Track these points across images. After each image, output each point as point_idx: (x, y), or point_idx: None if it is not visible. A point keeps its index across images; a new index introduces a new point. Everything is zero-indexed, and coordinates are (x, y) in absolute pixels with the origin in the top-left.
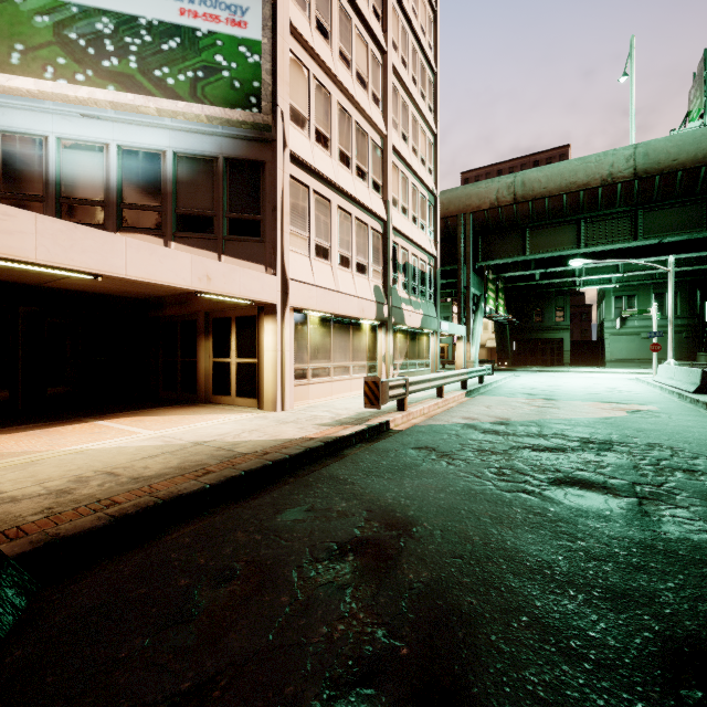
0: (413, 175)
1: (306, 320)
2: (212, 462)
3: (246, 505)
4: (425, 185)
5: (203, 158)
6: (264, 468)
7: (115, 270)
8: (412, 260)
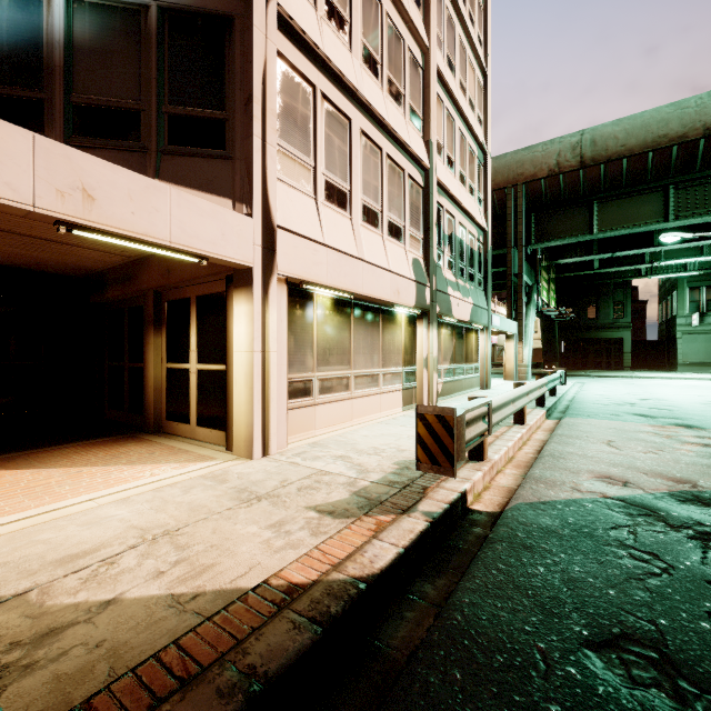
0: (461, 118)
1: (310, 302)
2: None
3: None
4: (475, 135)
5: (121, 6)
6: None
7: None
8: (459, 231)
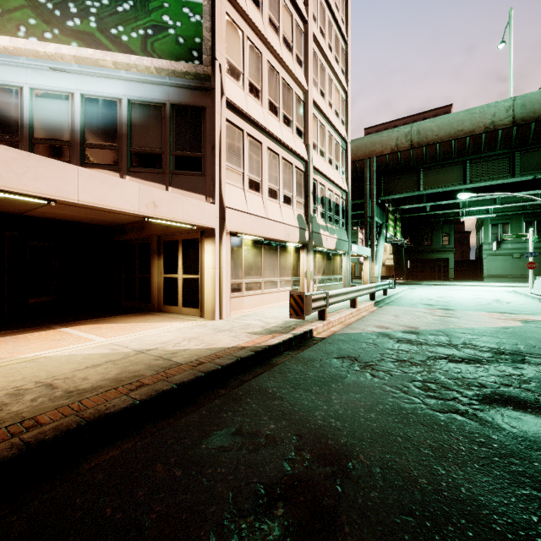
0: (329, 124)
1: (241, 243)
2: (148, 373)
3: (173, 425)
4: (339, 133)
5: (153, 104)
6: (196, 380)
7: (67, 195)
8: (328, 194)
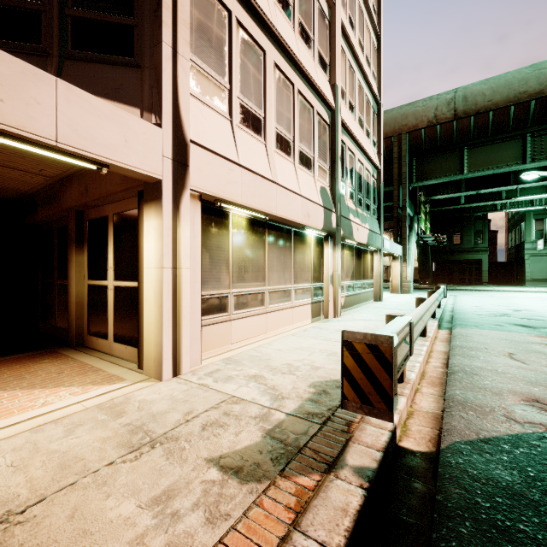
0: (359, 71)
1: (225, 221)
2: None
3: None
4: (371, 87)
5: None
6: None
7: None
8: (358, 167)
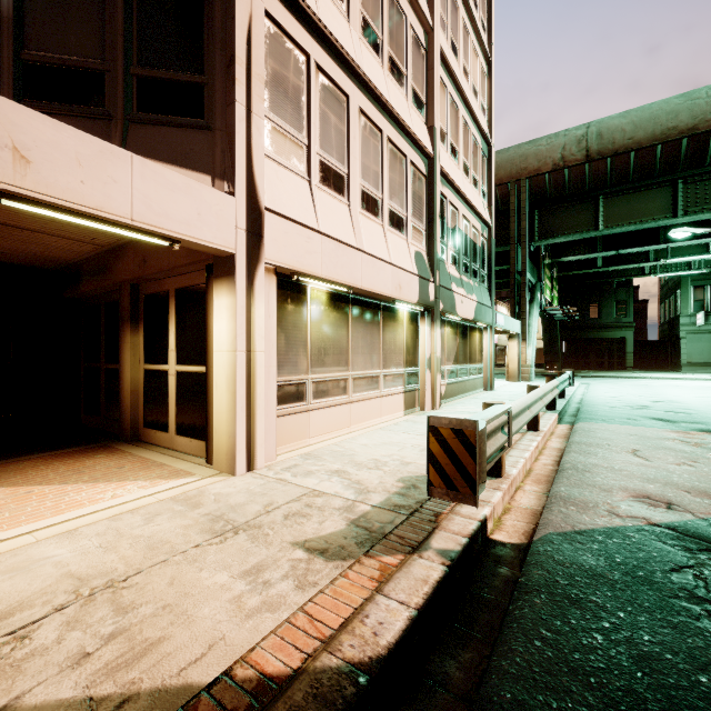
0: (464, 106)
1: (303, 296)
2: None
3: None
4: (479, 125)
5: None
6: None
7: None
8: (463, 224)
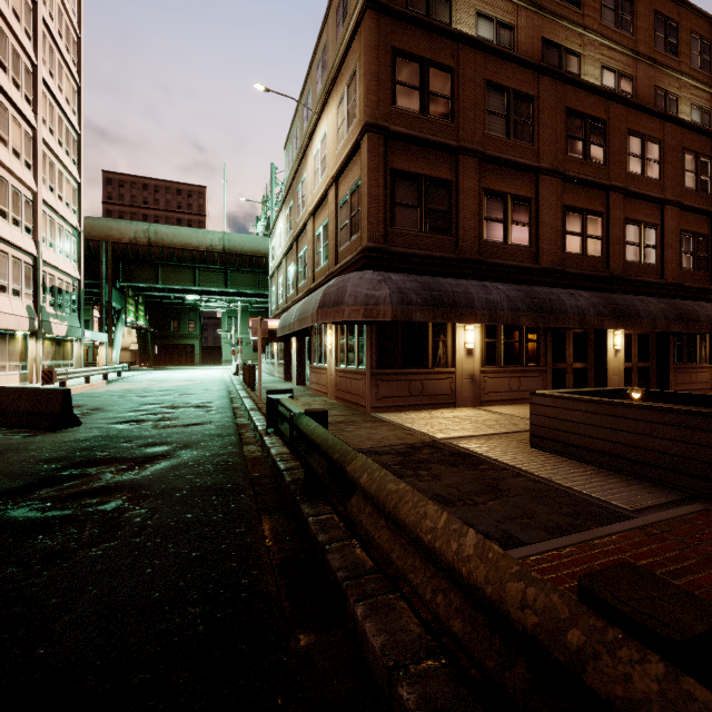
0: (60, 216)
1: None
2: None
3: None
4: (71, 223)
5: None
6: None
7: None
8: (59, 283)
